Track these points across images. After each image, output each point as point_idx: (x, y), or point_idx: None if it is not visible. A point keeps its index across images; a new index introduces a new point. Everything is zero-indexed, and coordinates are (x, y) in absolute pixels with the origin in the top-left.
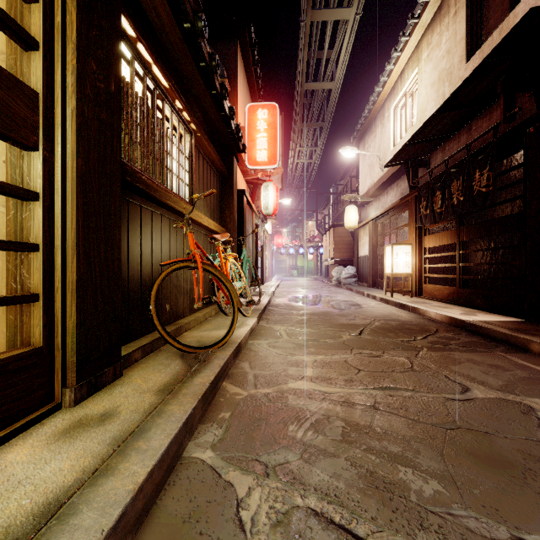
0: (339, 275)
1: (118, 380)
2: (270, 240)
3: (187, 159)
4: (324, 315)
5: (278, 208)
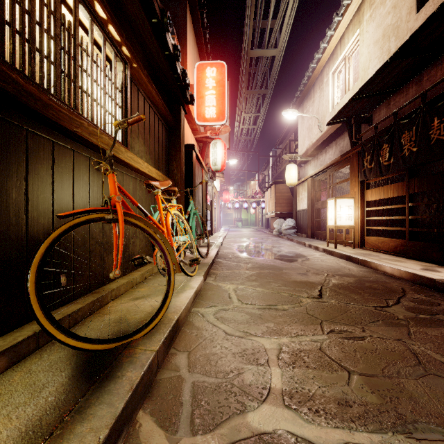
0: (280, 227)
1: None
2: (218, 195)
3: (119, 91)
4: (274, 269)
5: (226, 169)
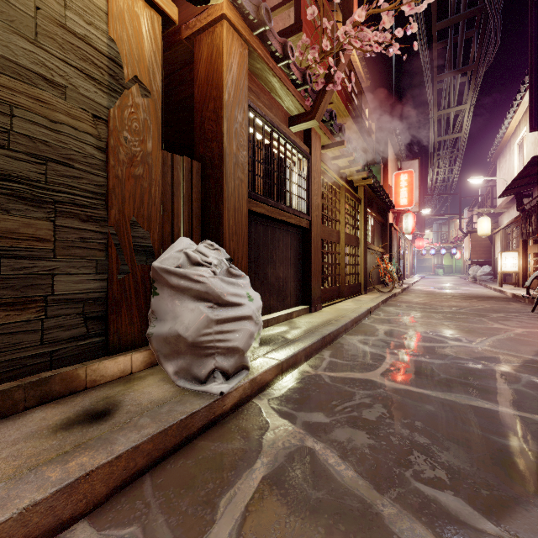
0: (475, 273)
1: (367, 294)
2: (410, 244)
3: (372, 227)
4: (440, 293)
5: (419, 214)
